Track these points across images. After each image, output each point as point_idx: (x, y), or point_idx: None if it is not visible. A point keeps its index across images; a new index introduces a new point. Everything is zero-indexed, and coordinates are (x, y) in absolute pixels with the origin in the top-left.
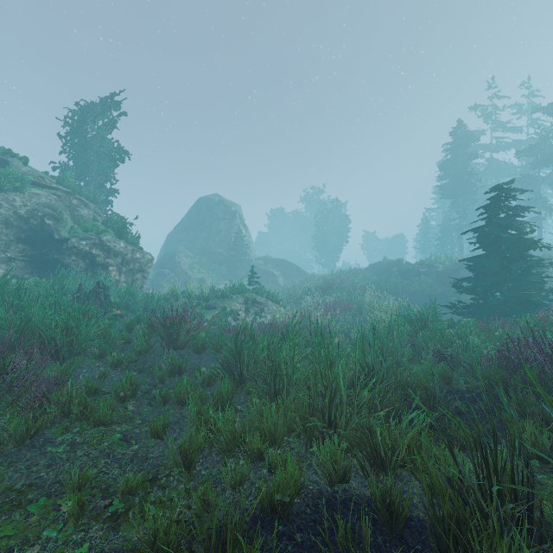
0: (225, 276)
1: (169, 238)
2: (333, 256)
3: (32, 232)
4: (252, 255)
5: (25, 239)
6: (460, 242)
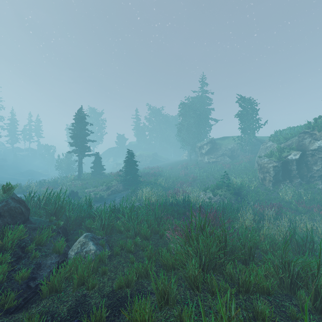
0: None
1: None
2: None
3: None
4: None
5: None
6: None
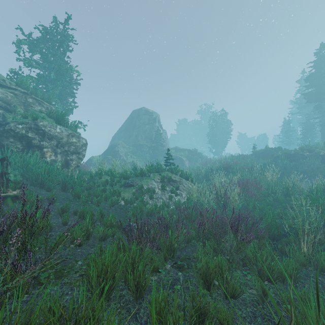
0: (149, 160)
1: (114, 136)
2: (221, 147)
3: None
4: (167, 146)
5: None
6: (323, 134)
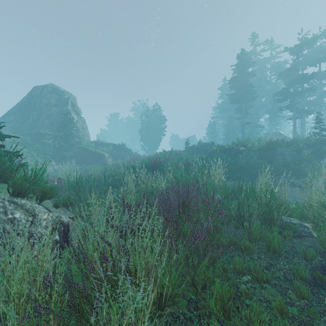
0: (51, 156)
1: None
2: (154, 145)
3: None
4: (85, 139)
5: None
6: (243, 134)
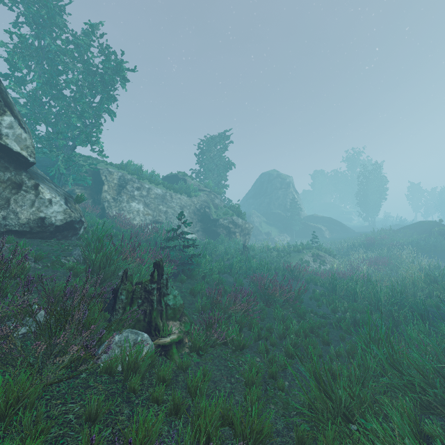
0: (284, 230)
1: (242, 202)
2: (374, 211)
3: (202, 216)
4: (302, 214)
5: (200, 220)
6: None
